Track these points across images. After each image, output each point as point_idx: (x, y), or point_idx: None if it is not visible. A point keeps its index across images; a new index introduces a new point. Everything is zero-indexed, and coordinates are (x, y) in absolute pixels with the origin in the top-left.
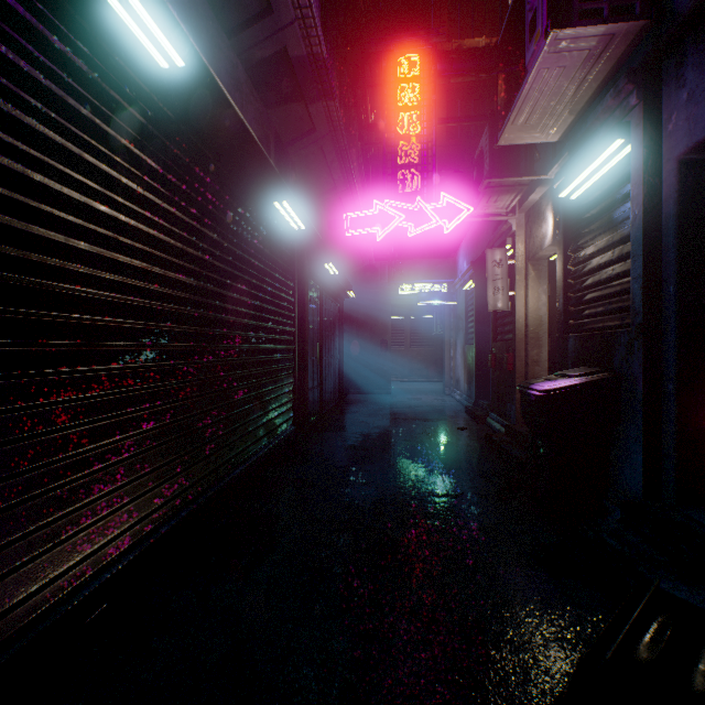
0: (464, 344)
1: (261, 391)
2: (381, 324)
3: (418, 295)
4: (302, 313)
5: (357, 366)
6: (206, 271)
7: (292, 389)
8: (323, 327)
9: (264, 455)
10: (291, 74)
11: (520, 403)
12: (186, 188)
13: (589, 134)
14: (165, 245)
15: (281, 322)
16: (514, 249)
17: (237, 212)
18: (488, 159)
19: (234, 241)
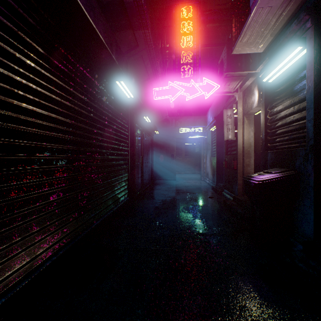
0: (210, 156)
1: (110, 180)
2: (171, 147)
3: (188, 133)
4: (132, 141)
5: (160, 166)
6: (77, 115)
7: (127, 179)
8: (143, 148)
9: (112, 213)
10: (125, 12)
11: (244, 186)
12: (63, 67)
13: (281, 46)
14: (49, 98)
15: (121, 144)
16: (237, 109)
17: (96, 85)
18: (226, 63)
19: (94, 101)
